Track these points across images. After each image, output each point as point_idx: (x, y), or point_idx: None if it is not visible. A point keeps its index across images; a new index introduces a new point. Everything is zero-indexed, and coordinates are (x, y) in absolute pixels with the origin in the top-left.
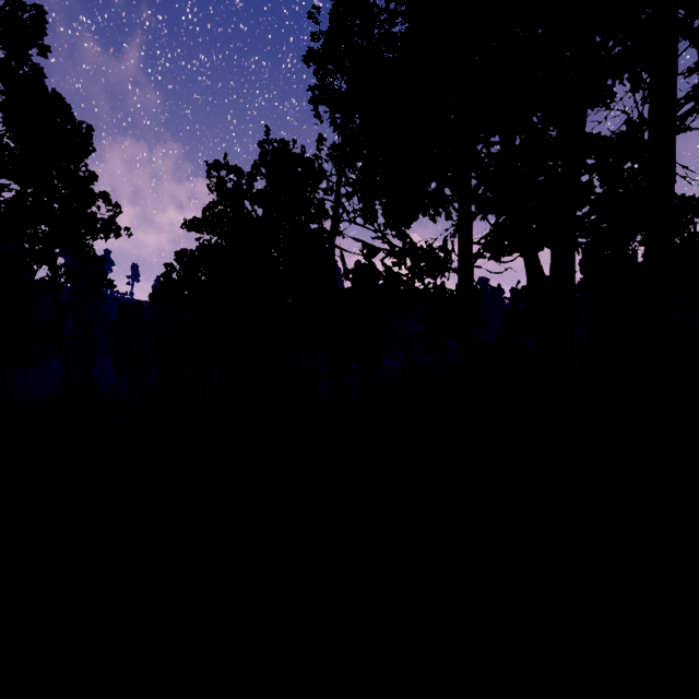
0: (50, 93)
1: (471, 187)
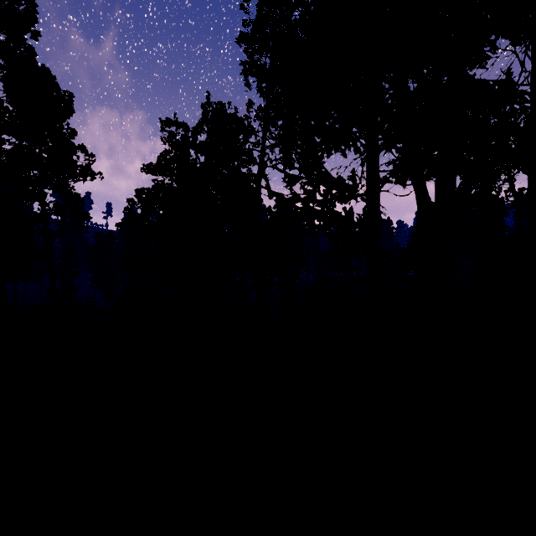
0: (40, 67)
1: (378, 122)
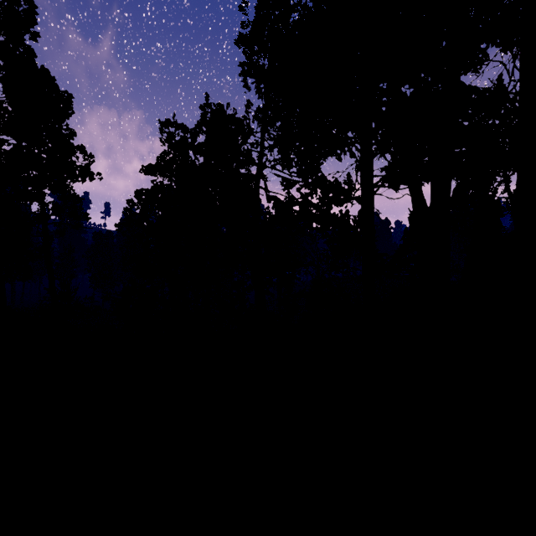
0: (39, 68)
1: (372, 128)
